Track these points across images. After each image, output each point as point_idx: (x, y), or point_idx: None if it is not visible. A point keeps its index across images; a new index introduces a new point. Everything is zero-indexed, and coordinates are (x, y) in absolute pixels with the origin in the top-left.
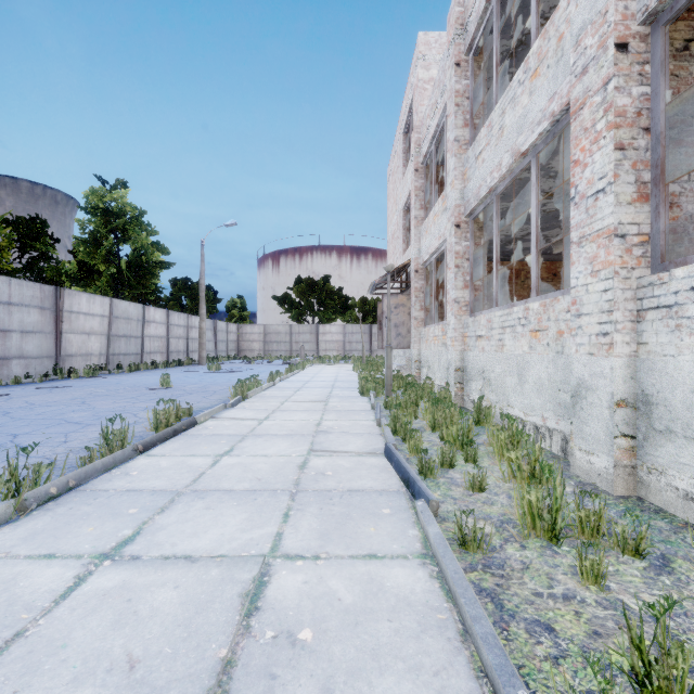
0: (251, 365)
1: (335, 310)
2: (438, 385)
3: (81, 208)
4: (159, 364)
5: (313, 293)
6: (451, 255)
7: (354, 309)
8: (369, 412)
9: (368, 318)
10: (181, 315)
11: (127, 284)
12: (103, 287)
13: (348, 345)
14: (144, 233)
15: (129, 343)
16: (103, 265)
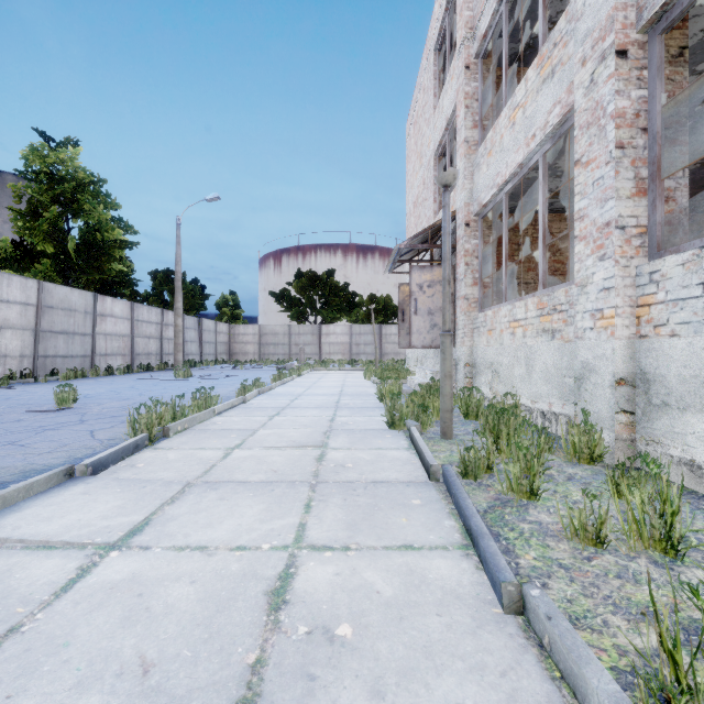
0: (236, 371)
1: (340, 308)
2: (526, 407)
3: (20, 172)
4: (117, 370)
5: (316, 288)
6: (597, 128)
7: (361, 308)
8: (429, 494)
9: (377, 317)
10: (152, 309)
11: (78, 268)
12: (49, 273)
13: (355, 347)
14: (101, 205)
15: (72, 341)
16: (46, 243)
